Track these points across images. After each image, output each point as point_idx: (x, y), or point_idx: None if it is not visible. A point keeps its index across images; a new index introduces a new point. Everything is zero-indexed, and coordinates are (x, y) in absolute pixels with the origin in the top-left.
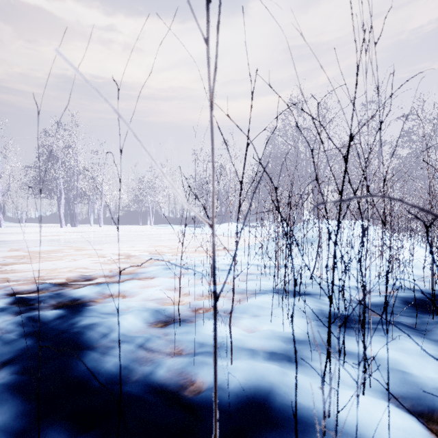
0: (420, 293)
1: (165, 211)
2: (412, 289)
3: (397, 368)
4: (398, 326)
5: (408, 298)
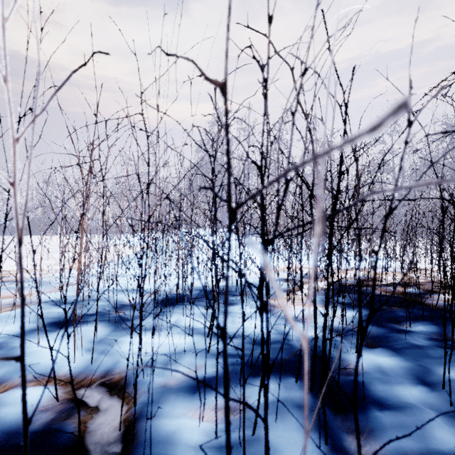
0: (194, 290)
1: (89, 219)
2: (199, 287)
3: (28, 353)
4: (110, 319)
5: (175, 295)
